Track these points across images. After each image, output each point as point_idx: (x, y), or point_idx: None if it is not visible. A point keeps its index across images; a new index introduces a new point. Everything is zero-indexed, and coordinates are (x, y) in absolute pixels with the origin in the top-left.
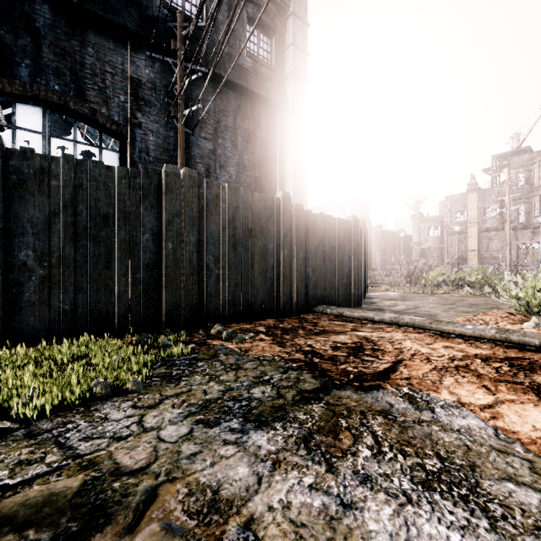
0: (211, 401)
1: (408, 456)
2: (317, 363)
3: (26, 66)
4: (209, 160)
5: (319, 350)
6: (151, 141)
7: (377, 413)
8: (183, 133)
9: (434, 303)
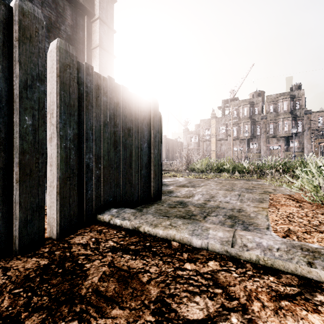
0: None
1: None
2: None
3: None
4: None
5: None
6: None
7: None
8: None
9: (219, 189)
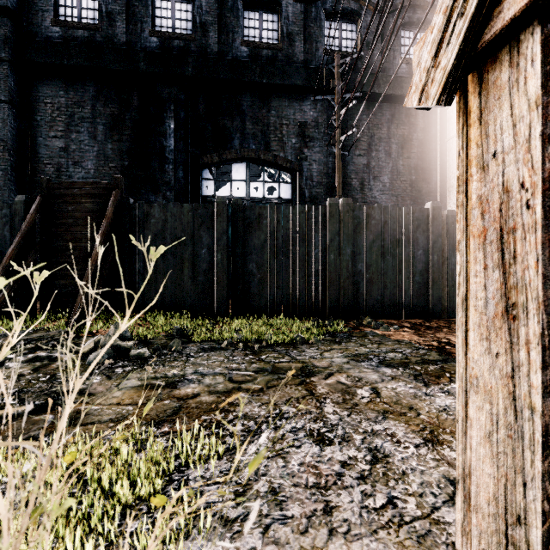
0: (360, 354)
1: None
2: (447, 349)
3: (237, 138)
4: (363, 174)
5: (454, 342)
6: (314, 169)
7: None
8: (340, 157)
9: None
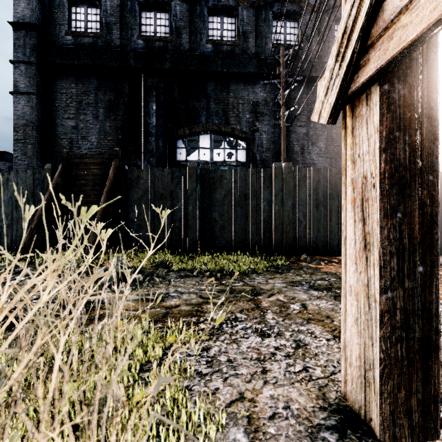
0: (296, 281)
1: None
2: None
3: (204, 115)
4: (303, 141)
5: None
6: (264, 138)
7: None
8: (284, 128)
9: None
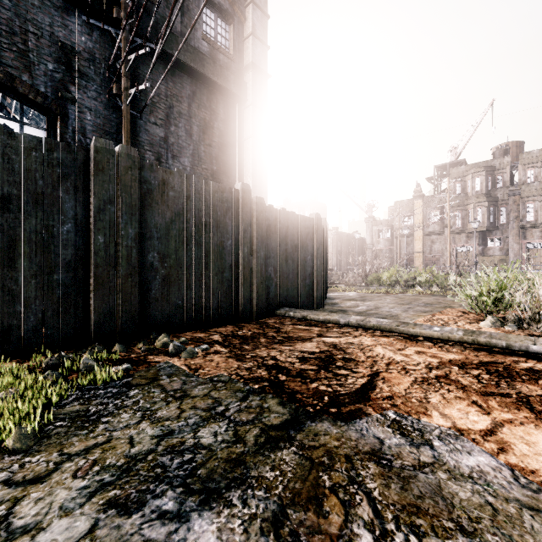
0: (138, 459)
1: (424, 536)
2: (284, 383)
3: None
4: (160, 148)
5: (284, 363)
6: (89, 121)
7: (366, 457)
8: (129, 115)
9: (392, 303)
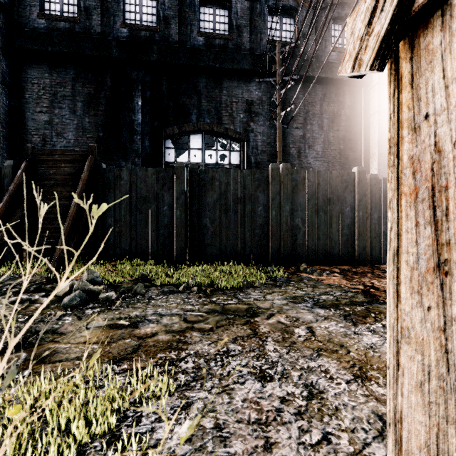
0: (297, 296)
1: None
2: (371, 292)
3: (195, 113)
4: (299, 143)
5: (377, 286)
6: (259, 140)
7: None
8: (281, 129)
9: None
